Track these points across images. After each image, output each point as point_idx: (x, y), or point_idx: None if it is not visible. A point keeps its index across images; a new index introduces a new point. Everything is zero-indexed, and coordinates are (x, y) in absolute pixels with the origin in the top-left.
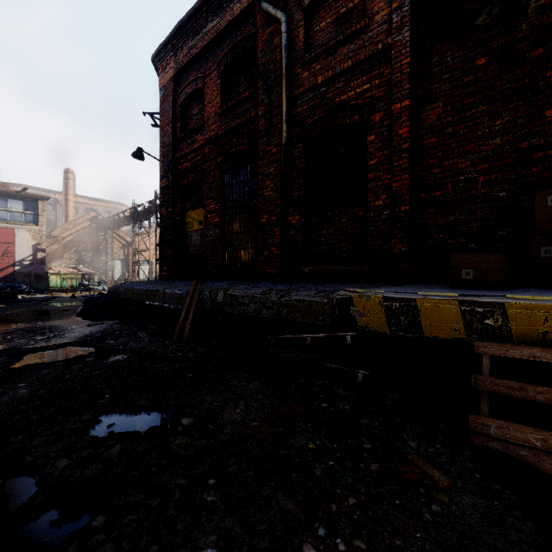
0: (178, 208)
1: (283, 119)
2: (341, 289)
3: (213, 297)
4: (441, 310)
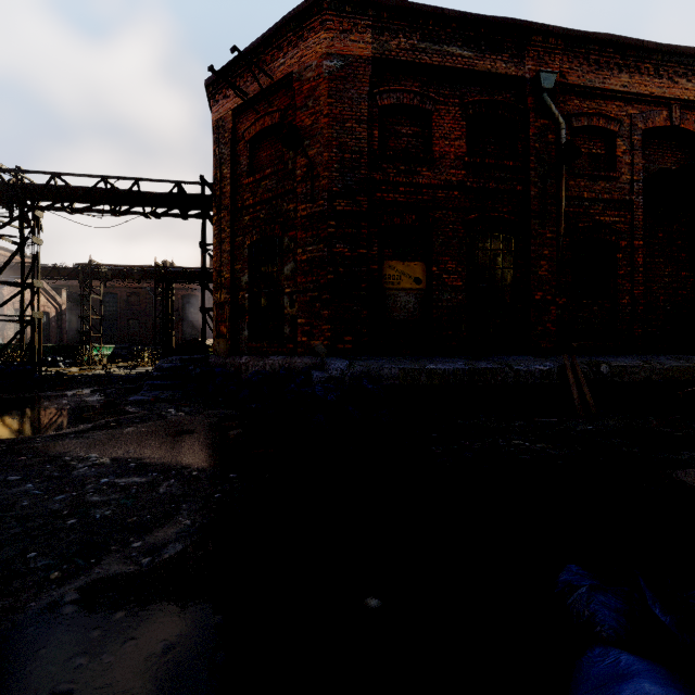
0: (375, 252)
1: (563, 213)
2: None
3: (595, 370)
4: None
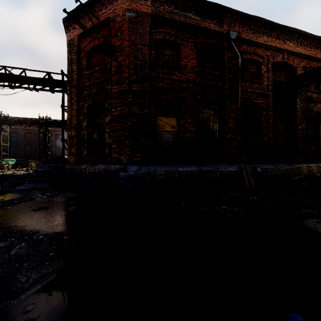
0: (153, 112)
1: (239, 97)
2: (298, 164)
3: (255, 170)
4: (314, 168)
